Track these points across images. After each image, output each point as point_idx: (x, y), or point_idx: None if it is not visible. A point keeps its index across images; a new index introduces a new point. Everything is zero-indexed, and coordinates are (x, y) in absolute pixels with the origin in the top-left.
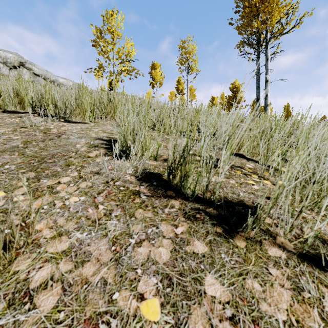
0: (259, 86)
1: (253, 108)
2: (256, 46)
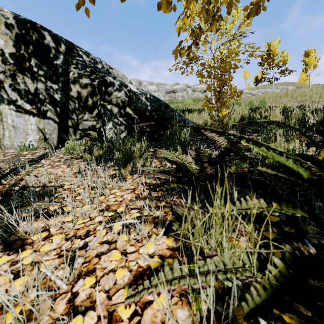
0: None
1: None
2: None
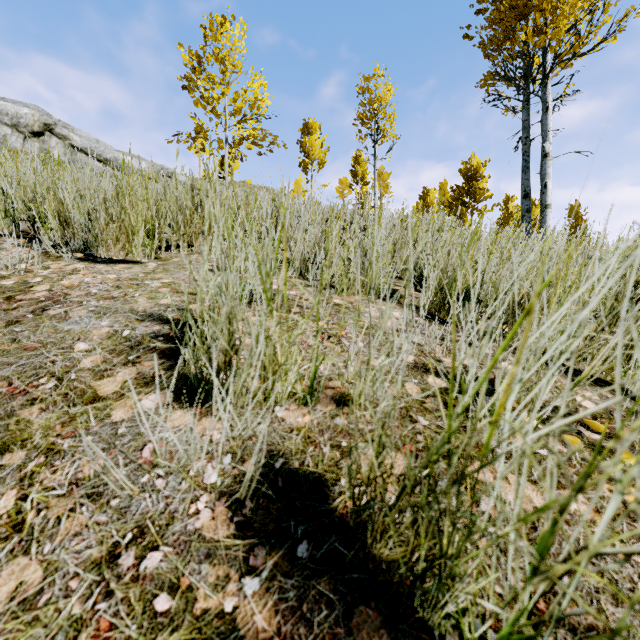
0: (527, 167)
1: (506, 211)
2: (523, 82)
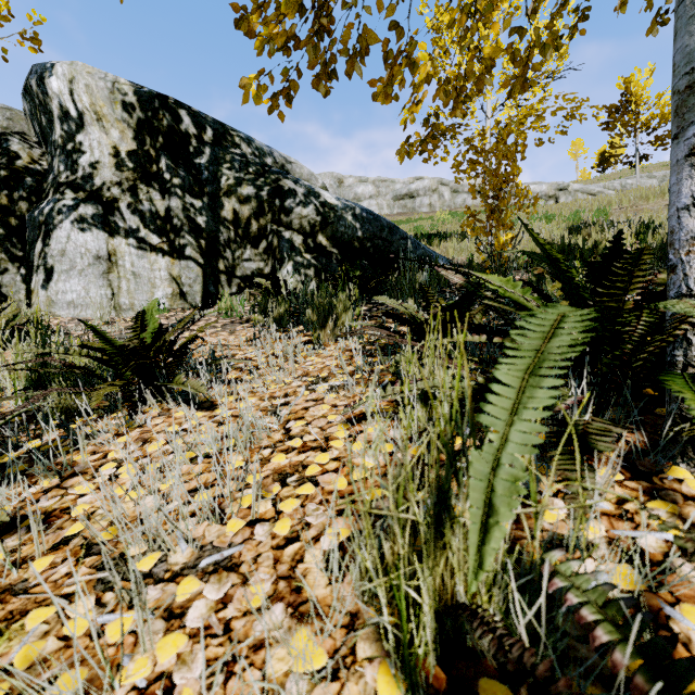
0: None
1: None
2: None
